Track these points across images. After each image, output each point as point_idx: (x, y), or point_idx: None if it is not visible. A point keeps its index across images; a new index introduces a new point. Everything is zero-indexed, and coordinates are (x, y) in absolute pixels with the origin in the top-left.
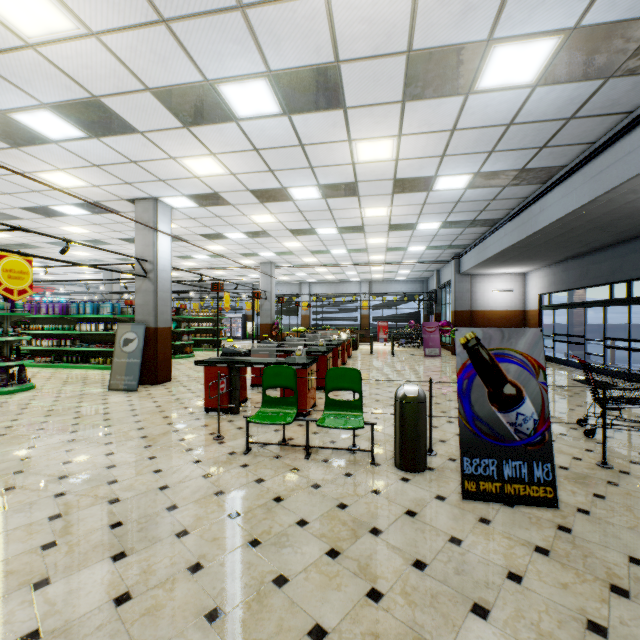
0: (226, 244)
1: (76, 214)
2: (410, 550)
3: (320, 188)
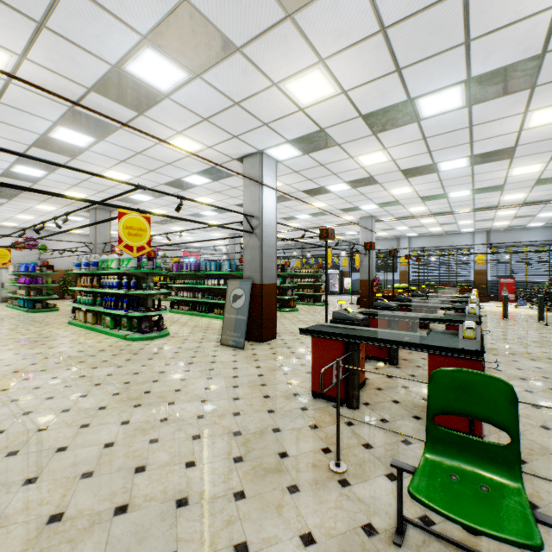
0: (327, 199)
1: (201, 184)
2: None
3: (468, 86)
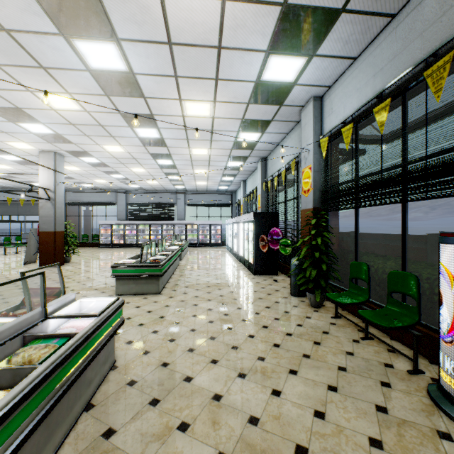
0: None
1: None
2: None
3: None
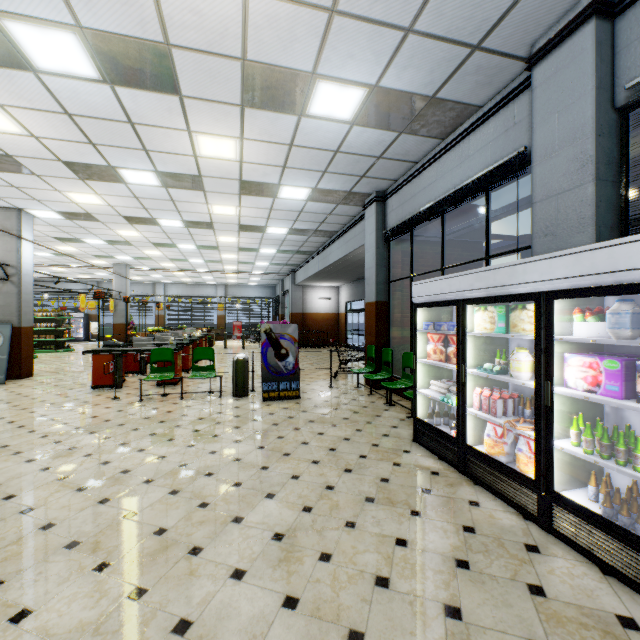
0: (81, 246)
1: None
2: (234, 414)
3: (184, 222)
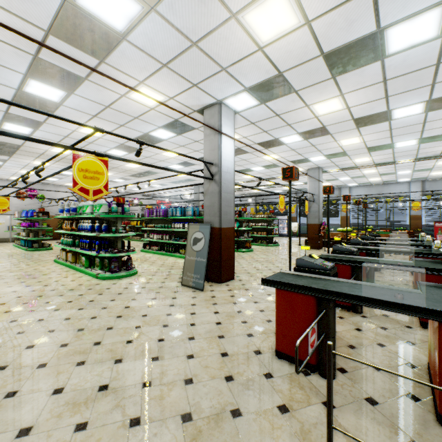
0: (280, 152)
1: (167, 138)
2: None
3: None
